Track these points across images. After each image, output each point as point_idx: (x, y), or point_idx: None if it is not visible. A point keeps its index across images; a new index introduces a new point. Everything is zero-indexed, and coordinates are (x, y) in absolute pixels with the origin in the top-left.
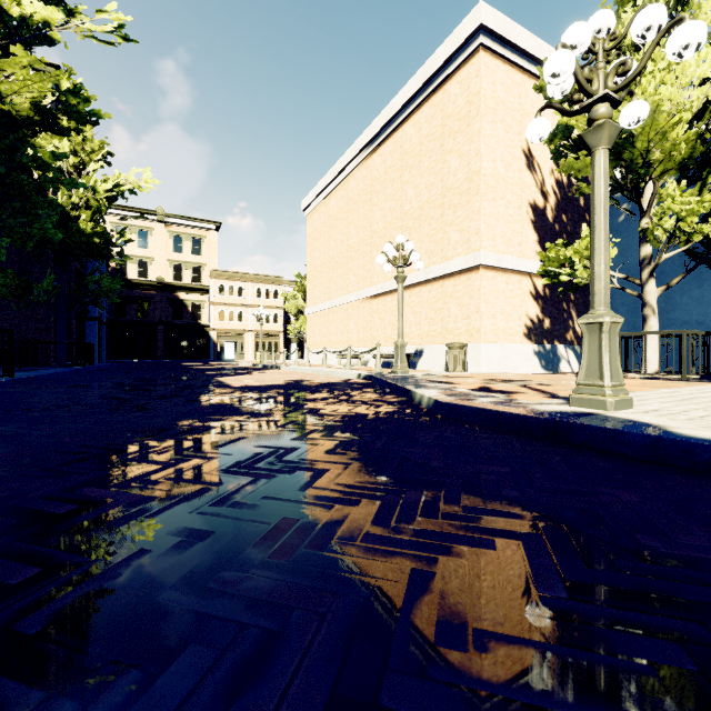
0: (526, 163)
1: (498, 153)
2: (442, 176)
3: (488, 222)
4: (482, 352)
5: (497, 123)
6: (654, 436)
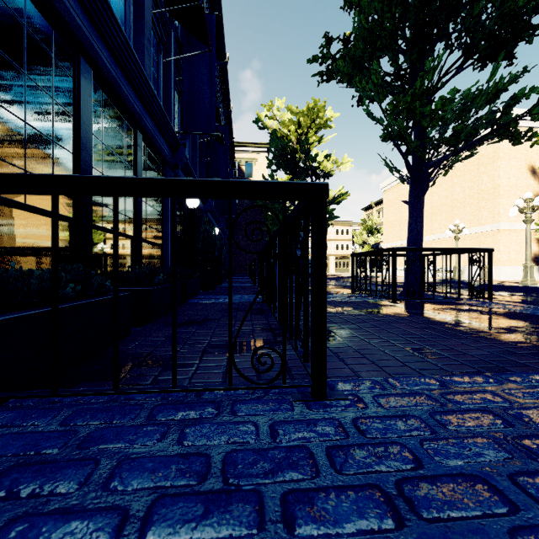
0: (530, 174)
1: (511, 174)
2: (478, 184)
3: (505, 208)
4: (501, 270)
5: (510, 159)
6: (526, 286)
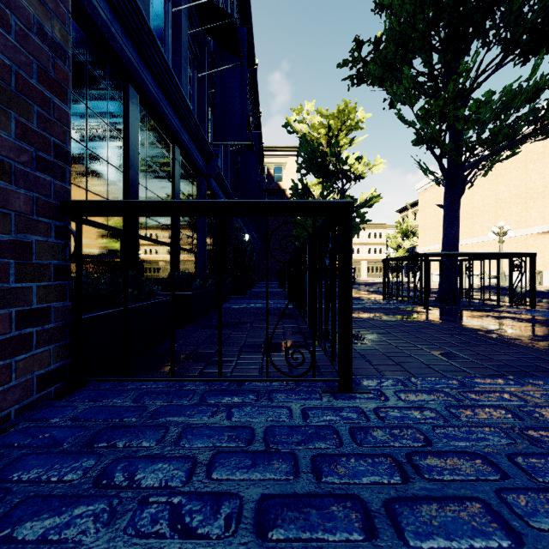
0: None
1: None
2: (525, 182)
3: None
4: None
5: None
6: None
